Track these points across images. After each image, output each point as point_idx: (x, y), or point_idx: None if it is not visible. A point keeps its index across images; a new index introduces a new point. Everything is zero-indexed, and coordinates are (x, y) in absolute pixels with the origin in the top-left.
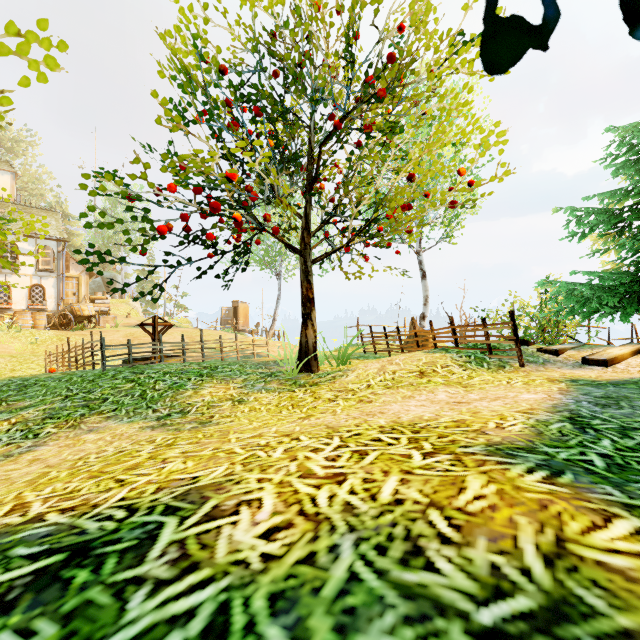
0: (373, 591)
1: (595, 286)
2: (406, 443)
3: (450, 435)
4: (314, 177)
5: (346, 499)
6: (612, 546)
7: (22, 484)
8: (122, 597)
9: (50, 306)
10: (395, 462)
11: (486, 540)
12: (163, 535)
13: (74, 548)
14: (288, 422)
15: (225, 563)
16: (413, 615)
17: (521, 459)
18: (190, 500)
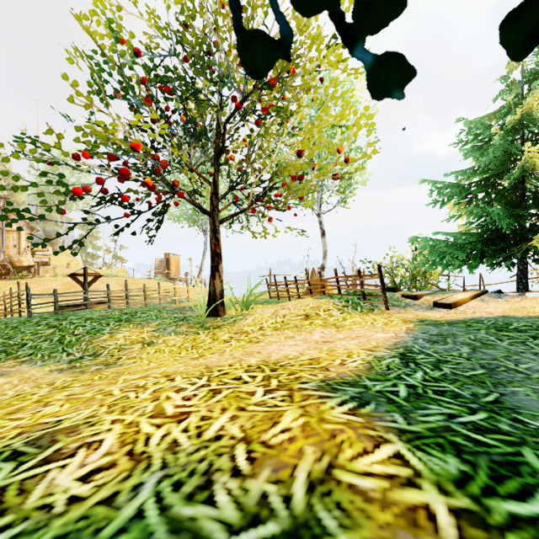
0: (148, 528)
1: (450, 244)
2: (259, 381)
3: (299, 372)
4: (220, 149)
5: (176, 437)
6: (369, 469)
7: None
8: None
9: None
10: (238, 399)
11: (270, 471)
12: None
13: None
14: (179, 363)
15: (31, 508)
16: None
17: (341, 393)
18: (39, 444)
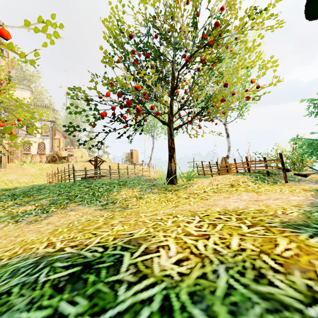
0: (244, 294)
1: None
2: (235, 220)
3: (258, 217)
4: (175, 87)
5: (213, 247)
6: None
7: (47, 234)
8: (114, 289)
9: (47, 152)
10: (233, 229)
11: (299, 272)
12: (125, 260)
13: (84, 264)
14: (167, 208)
15: (160, 276)
16: (270, 308)
17: (303, 230)
18: (132, 244)
